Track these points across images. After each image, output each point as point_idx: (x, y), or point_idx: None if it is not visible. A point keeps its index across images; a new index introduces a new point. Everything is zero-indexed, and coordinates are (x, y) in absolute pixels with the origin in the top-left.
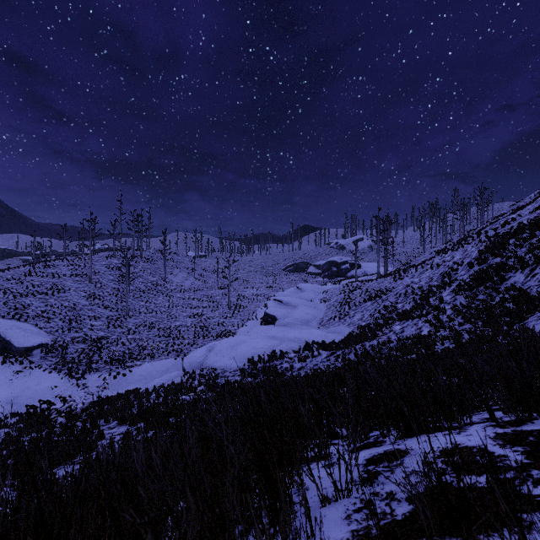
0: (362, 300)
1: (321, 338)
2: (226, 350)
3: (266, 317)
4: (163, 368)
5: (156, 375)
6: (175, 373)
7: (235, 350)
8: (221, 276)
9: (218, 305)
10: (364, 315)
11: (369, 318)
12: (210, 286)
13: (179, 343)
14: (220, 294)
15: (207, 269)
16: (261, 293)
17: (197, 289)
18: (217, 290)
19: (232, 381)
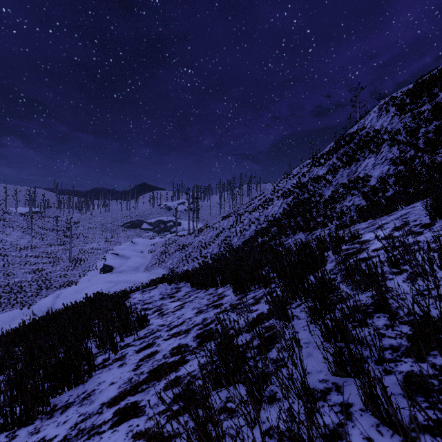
0: (174, 251)
1: (144, 278)
2: (72, 295)
3: (105, 267)
4: (9, 318)
5: (3, 325)
6: (27, 317)
7: (80, 294)
8: (60, 233)
9: (58, 260)
10: (174, 261)
11: (176, 263)
12: (49, 243)
13: (22, 297)
14: (60, 250)
15: (44, 227)
16: (101, 247)
17: (35, 247)
18: (57, 247)
19: None
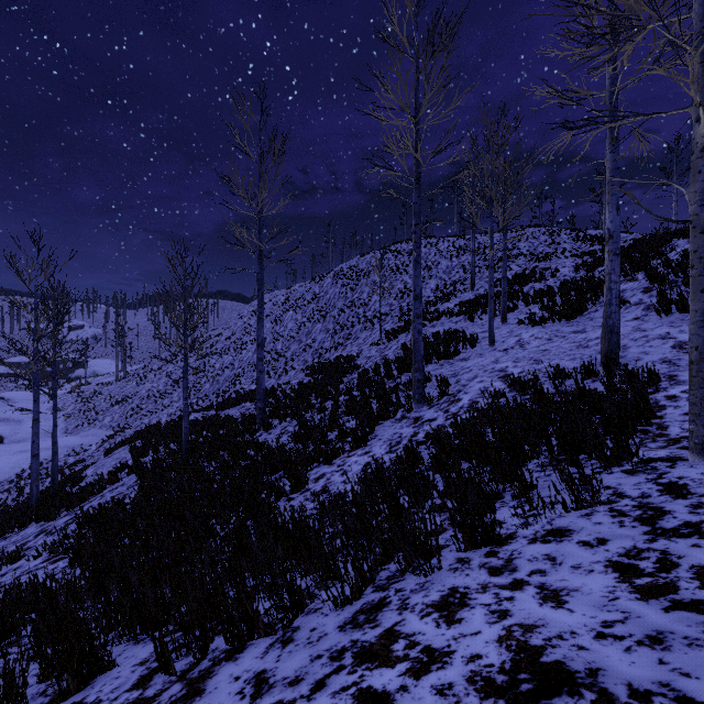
0: (109, 405)
1: (80, 442)
2: None
3: None
4: None
5: None
6: None
7: None
8: None
9: None
10: (115, 418)
11: (119, 419)
12: None
13: None
14: None
15: None
16: None
17: None
18: None
19: (6, 489)
